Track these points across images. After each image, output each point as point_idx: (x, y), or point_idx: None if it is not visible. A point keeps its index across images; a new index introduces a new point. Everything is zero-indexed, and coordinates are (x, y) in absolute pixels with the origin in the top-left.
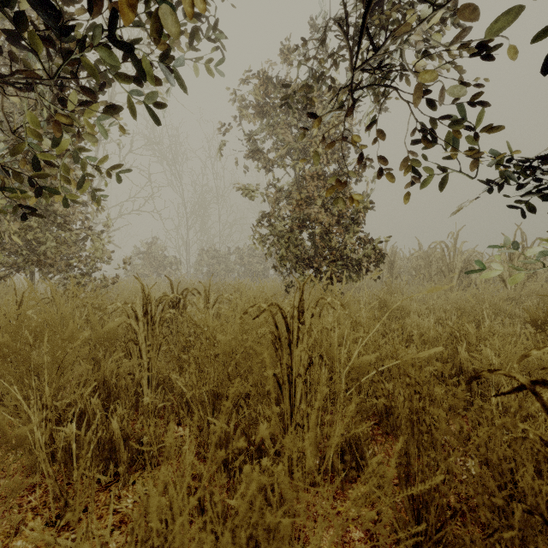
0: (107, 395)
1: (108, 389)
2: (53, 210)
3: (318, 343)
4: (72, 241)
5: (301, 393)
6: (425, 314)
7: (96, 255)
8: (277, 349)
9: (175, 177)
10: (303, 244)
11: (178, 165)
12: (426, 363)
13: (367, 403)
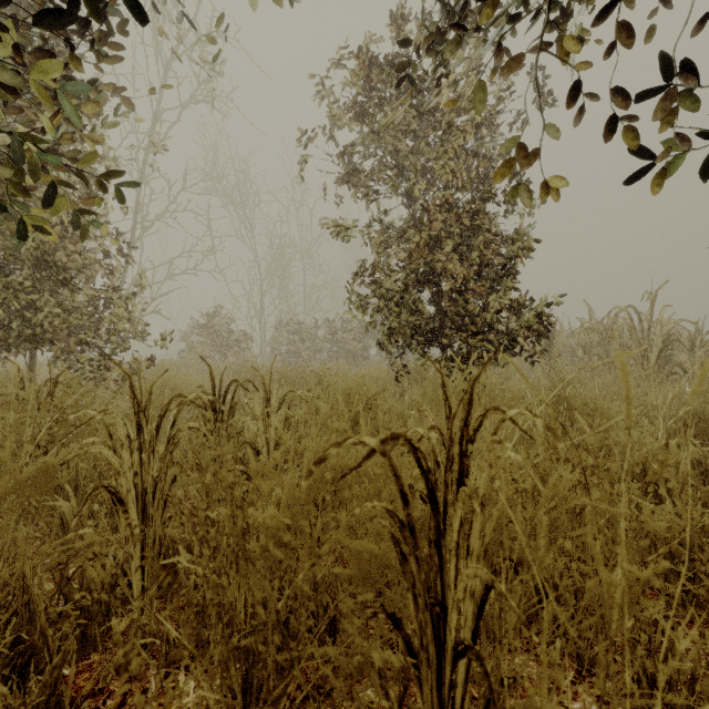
0: (29, 616)
1: (31, 603)
2: (54, 260)
3: (501, 526)
4: (84, 307)
5: (467, 666)
6: (645, 425)
7: (118, 327)
8: (406, 557)
9: (246, 227)
10: (423, 310)
11: (250, 211)
12: (702, 539)
13: (646, 701)
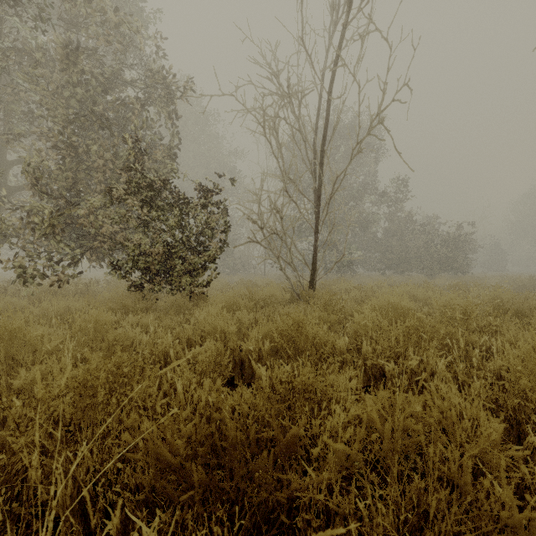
0: None
1: None
2: None
3: None
4: None
5: None
6: None
7: None
8: None
9: None
10: None
11: None
12: None
13: None
